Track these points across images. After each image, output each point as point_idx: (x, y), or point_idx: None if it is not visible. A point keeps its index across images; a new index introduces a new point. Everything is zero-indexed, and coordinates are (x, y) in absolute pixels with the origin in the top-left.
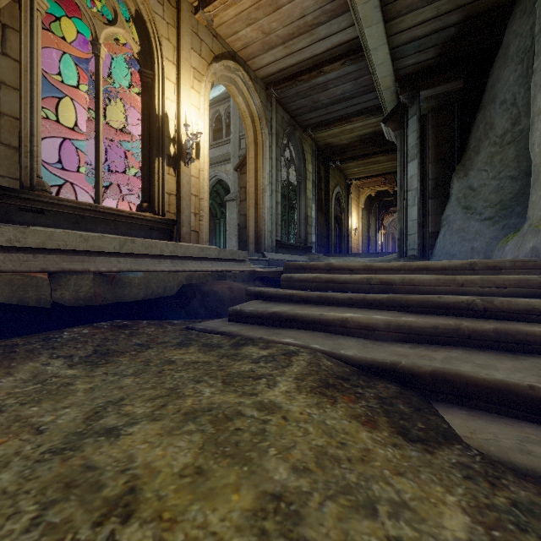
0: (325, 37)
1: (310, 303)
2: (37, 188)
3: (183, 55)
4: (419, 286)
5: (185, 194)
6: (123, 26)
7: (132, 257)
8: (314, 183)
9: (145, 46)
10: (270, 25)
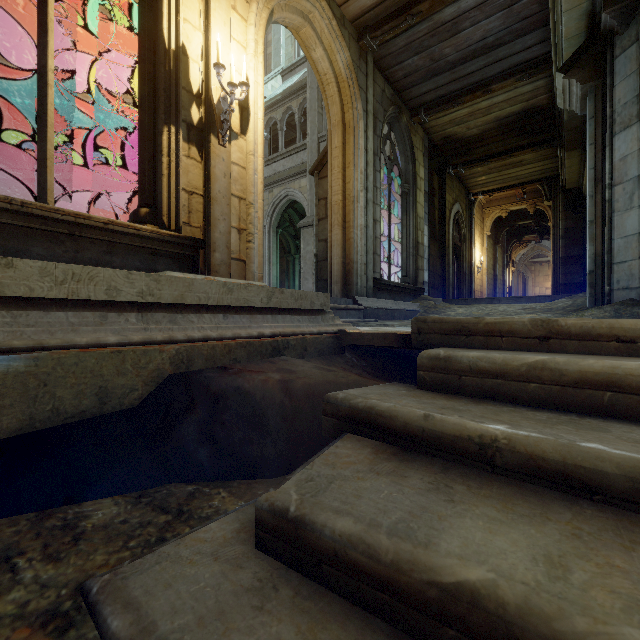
0: None
1: (586, 496)
2: None
3: None
4: None
5: (219, 194)
6: None
7: (5, 307)
8: (427, 196)
9: None
10: None
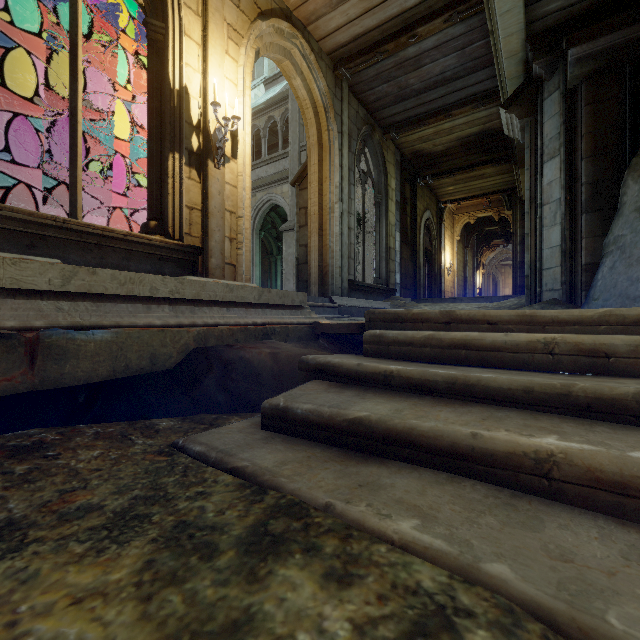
0: None
1: (430, 394)
2: None
3: (212, 2)
4: None
5: (215, 209)
6: None
7: (91, 300)
8: (398, 205)
9: None
10: None
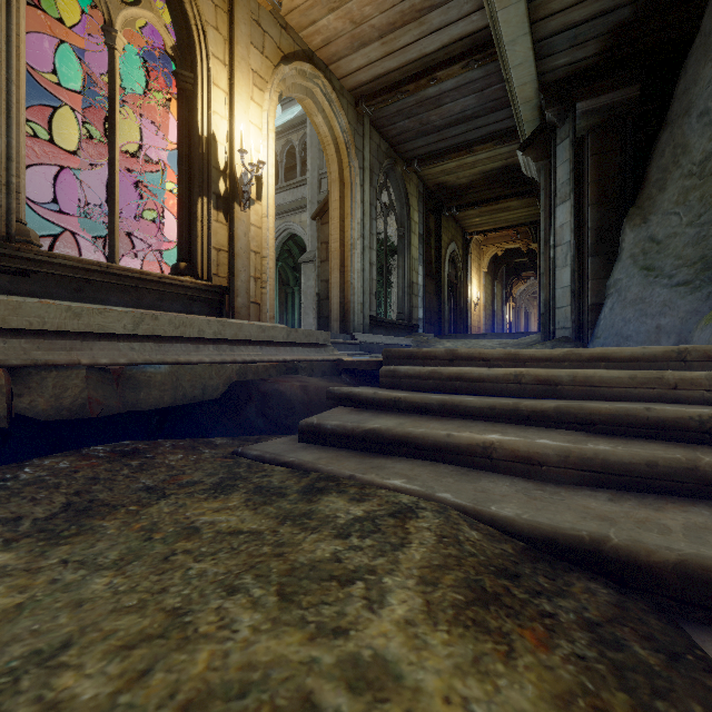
0: (440, 28)
1: (427, 414)
2: (18, 238)
3: (238, 51)
4: (601, 387)
5: (241, 251)
6: (151, 7)
7: (153, 341)
8: (422, 238)
9: (183, 38)
10: (361, 11)
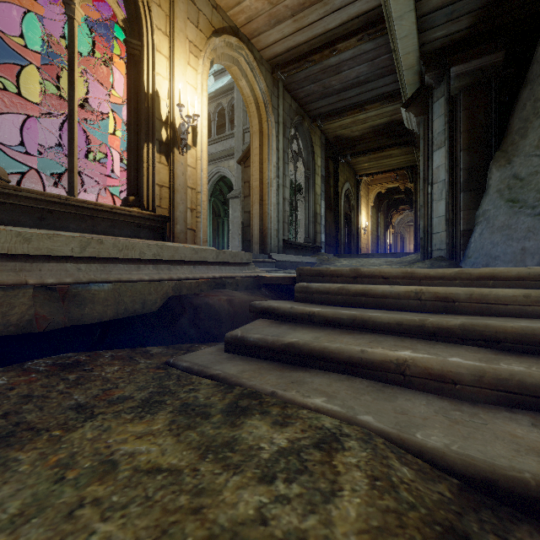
0: (341, 7)
1: (339, 327)
2: None
3: (177, 25)
4: (497, 304)
5: (179, 187)
6: None
7: (99, 262)
8: (323, 179)
9: (132, 13)
10: None
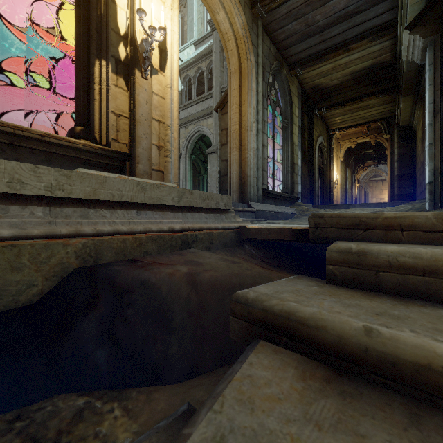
0: None
1: None
2: None
3: None
4: None
5: (142, 117)
6: None
7: None
8: (300, 130)
9: None
10: None
